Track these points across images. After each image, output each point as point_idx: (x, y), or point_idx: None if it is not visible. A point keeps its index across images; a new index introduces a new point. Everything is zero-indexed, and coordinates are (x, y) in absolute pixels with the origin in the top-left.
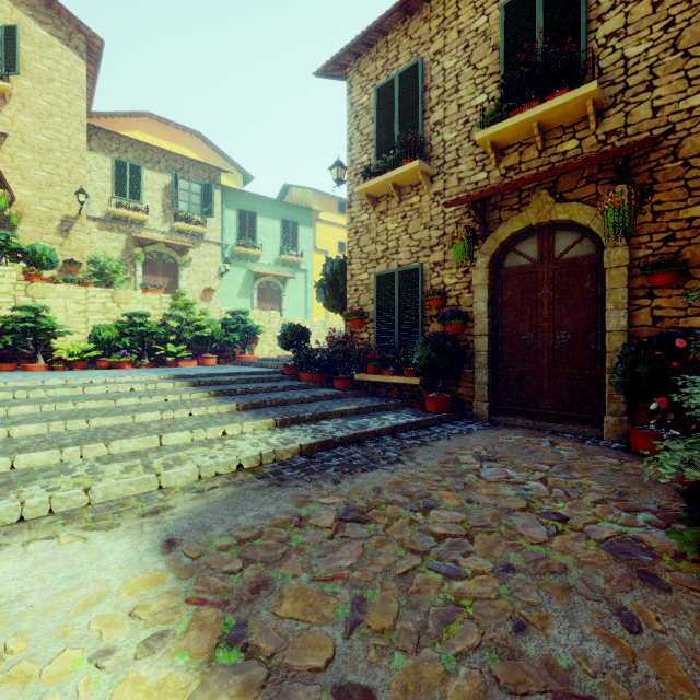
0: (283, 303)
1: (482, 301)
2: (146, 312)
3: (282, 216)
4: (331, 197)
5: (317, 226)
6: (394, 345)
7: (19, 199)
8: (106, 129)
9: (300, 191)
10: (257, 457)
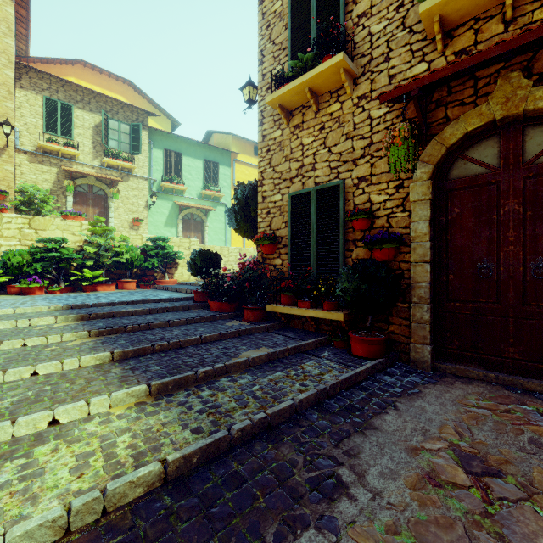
0: (205, 232)
1: (423, 220)
2: (61, 238)
3: (204, 156)
4: (248, 141)
5: (235, 166)
6: (310, 272)
7: None
8: (36, 68)
9: (220, 137)
10: (56, 522)
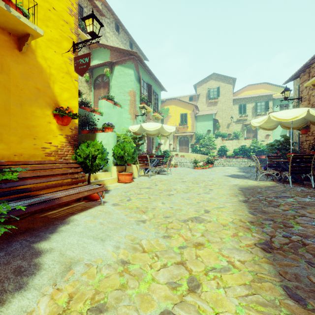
0: None
1: None
2: (245, 145)
3: None
4: None
5: None
6: None
7: (219, 122)
8: (237, 98)
9: None
10: (252, 165)
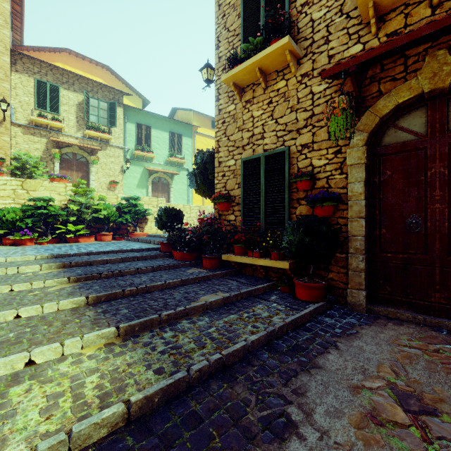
0: (171, 193)
1: (358, 181)
2: (49, 197)
3: (170, 129)
4: (206, 117)
5: (196, 137)
6: (260, 227)
7: None
8: (28, 55)
9: (184, 113)
10: None
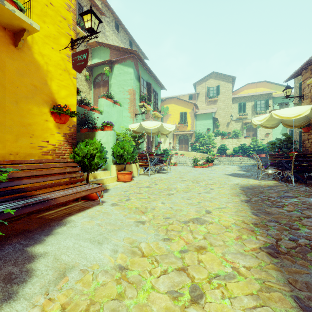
0: None
1: None
2: (245, 143)
3: None
4: None
5: None
6: None
7: (219, 121)
8: (236, 97)
9: None
10: (252, 164)
